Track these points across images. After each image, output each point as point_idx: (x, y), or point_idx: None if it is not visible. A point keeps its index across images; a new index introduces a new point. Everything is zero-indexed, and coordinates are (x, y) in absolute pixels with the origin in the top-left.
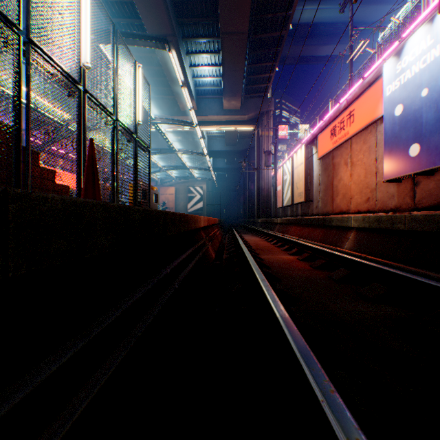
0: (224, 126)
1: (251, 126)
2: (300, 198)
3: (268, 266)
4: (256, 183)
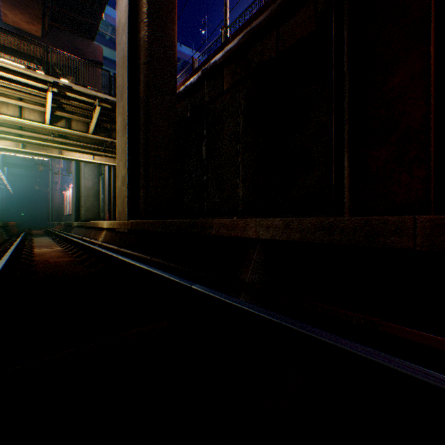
0: (22, 154)
1: (47, 158)
2: (72, 212)
3: (33, 233)
4: (51, 198)
